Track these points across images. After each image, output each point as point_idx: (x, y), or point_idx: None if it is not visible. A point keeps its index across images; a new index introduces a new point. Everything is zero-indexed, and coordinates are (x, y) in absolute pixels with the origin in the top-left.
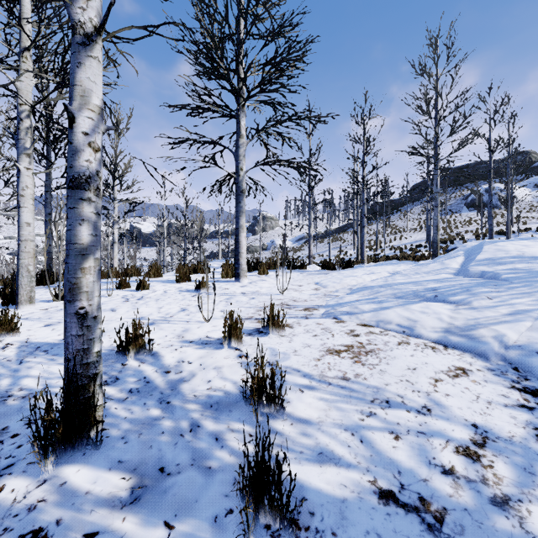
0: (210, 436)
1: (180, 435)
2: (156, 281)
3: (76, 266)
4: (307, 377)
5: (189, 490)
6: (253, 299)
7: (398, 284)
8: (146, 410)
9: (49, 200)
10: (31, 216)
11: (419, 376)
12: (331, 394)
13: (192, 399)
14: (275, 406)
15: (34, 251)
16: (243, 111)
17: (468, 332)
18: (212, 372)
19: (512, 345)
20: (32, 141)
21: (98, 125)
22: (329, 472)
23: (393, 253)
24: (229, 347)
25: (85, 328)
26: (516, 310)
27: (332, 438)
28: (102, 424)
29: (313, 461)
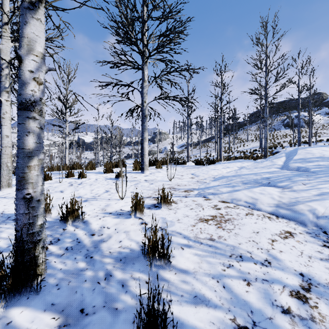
0: (118, 283)
1: (97, 283)
2: (91, 172)
3: (24, 164)
4: (186, 238)
5: (100, 328)
6: (152, 184)
7: (244, 175)
8: (76, 263)
9: None
10: (9, 131)
11: (261, 237)
12: (202, 251)
13: (107, 255)
14: (164, 260)
15: (11, 154)
16: (146, 65)
17: (292, 207)
18: (122, 235)
19: (321, 215)
20: (10, 83)
21: (41, 66)
22: (201, 311)
23: (239, 155)
24: (135, 217)
25: (30, 208)
26: (322, 192)
27: (203, 284)
28: (41, 276)
29: (190, 303)
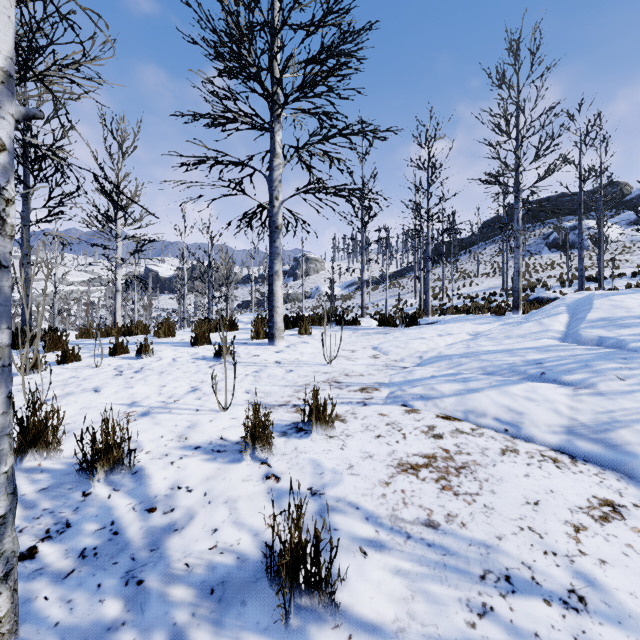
0: None
1: None
2: (166, 343)
3: None
4: (371, 522)
5: None
6: (291, 372)
7: (486, 353)
8: (98, 603)
9: (26, 237)
10: None
11: (548, 518)
12: (413, 561)
13: (181, 574)
14: (320, 595)
15: None
16: (279, 122)
17: (603, 435)
18: (221, 511)
19: None
20: None
21: None
22: None
23: (463, 303)
24: (252, 459)
25: None
26: None
27: None
28: None
29: None
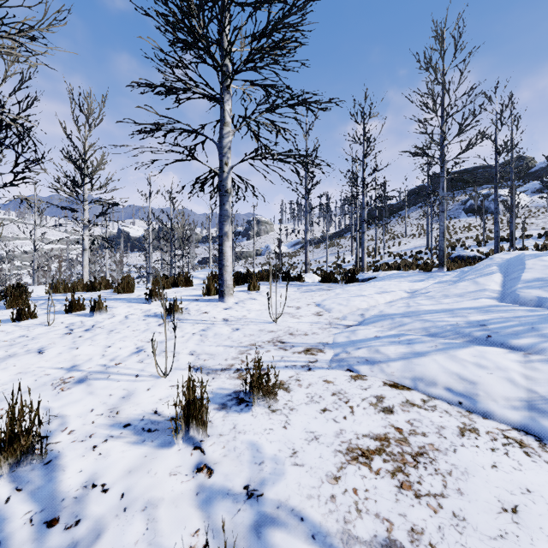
0: None
1: None
2: (123, 299)
3: None
4: (318, 543)
5: None
6: (237, 331)
7: (427, 313)
8: None
9: None
10: None
11: (534, 536)
12: None
13: None
14: None
15: None
16: (228, 93)
17: None
18: (136, 524)
19: None
20: None
21: None
22: None
23: (393, 260)
24: (185, 441)
25: None
26: None
27: None
28: None
29: None
